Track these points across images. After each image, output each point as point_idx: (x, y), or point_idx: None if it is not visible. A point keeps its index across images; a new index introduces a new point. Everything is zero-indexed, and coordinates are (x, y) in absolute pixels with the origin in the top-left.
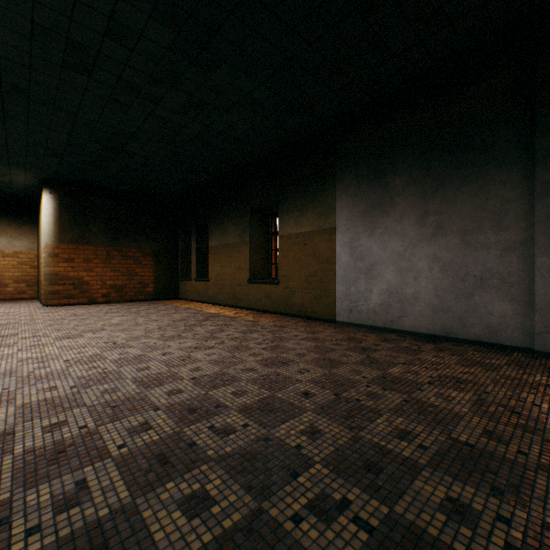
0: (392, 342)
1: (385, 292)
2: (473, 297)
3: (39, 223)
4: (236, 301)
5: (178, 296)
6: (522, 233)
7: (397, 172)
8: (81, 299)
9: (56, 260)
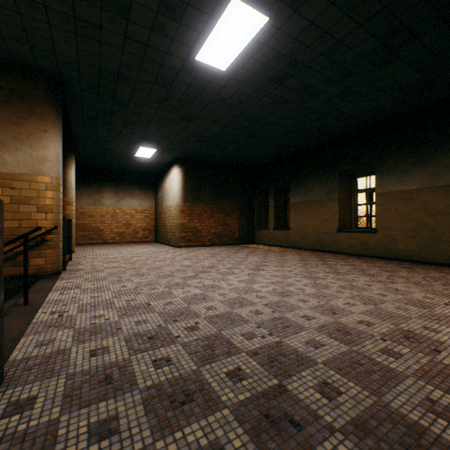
0: None
1: None
2: None
3: (158, 188)
4: (322, 246)
5: (253, 242)
6: None
7: None
8: (196, 242)
9: (183, 215)
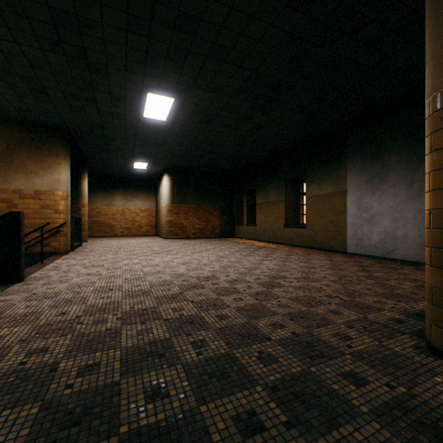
0: (384, 264)
1: (382, 233)
2: None
3: (157, 192)
4: (275, 239)
5: (234, 236)
6: None
7: (391, 154)
8: (182, 236)
9: (171, 213)
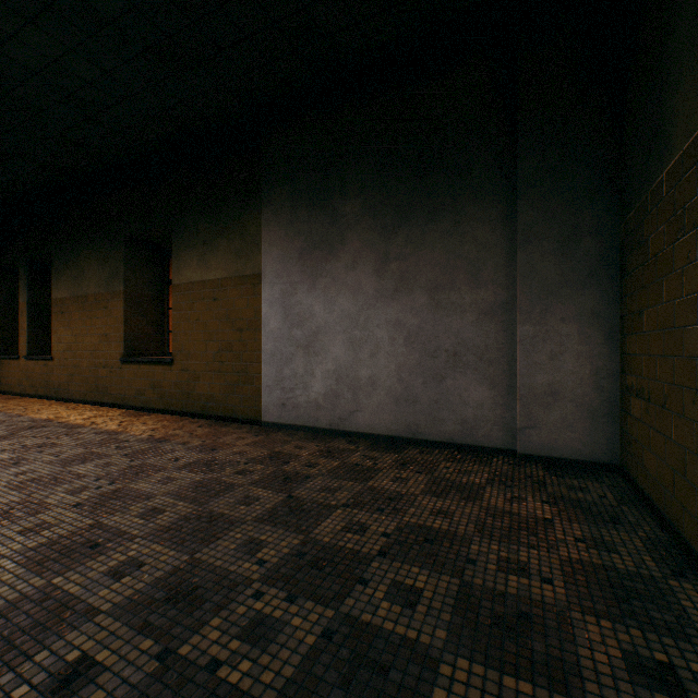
0: (337, 456)
1: (332, 375)
2: (446, 381)
3: None
4: (102, 393)
5: None
6: (502, 291)
7: (349, 194)
8: None
9: None
